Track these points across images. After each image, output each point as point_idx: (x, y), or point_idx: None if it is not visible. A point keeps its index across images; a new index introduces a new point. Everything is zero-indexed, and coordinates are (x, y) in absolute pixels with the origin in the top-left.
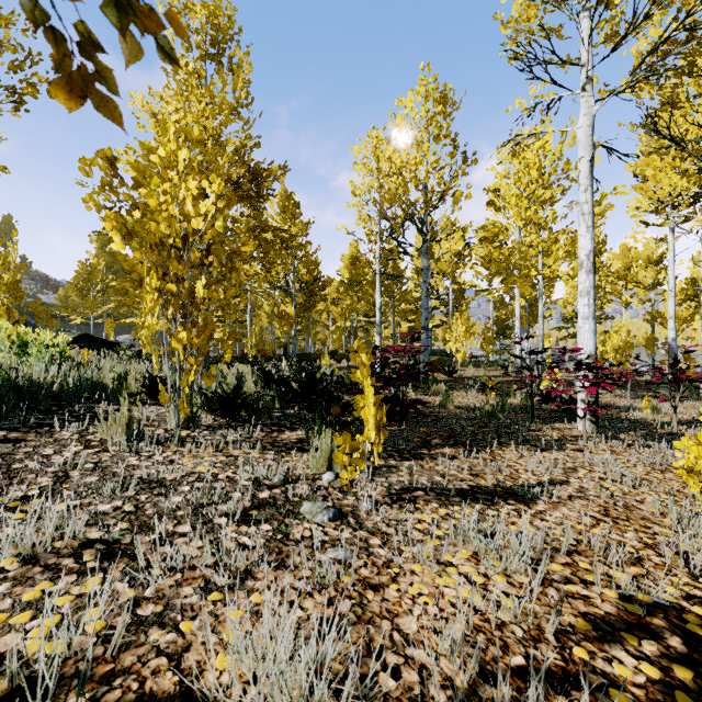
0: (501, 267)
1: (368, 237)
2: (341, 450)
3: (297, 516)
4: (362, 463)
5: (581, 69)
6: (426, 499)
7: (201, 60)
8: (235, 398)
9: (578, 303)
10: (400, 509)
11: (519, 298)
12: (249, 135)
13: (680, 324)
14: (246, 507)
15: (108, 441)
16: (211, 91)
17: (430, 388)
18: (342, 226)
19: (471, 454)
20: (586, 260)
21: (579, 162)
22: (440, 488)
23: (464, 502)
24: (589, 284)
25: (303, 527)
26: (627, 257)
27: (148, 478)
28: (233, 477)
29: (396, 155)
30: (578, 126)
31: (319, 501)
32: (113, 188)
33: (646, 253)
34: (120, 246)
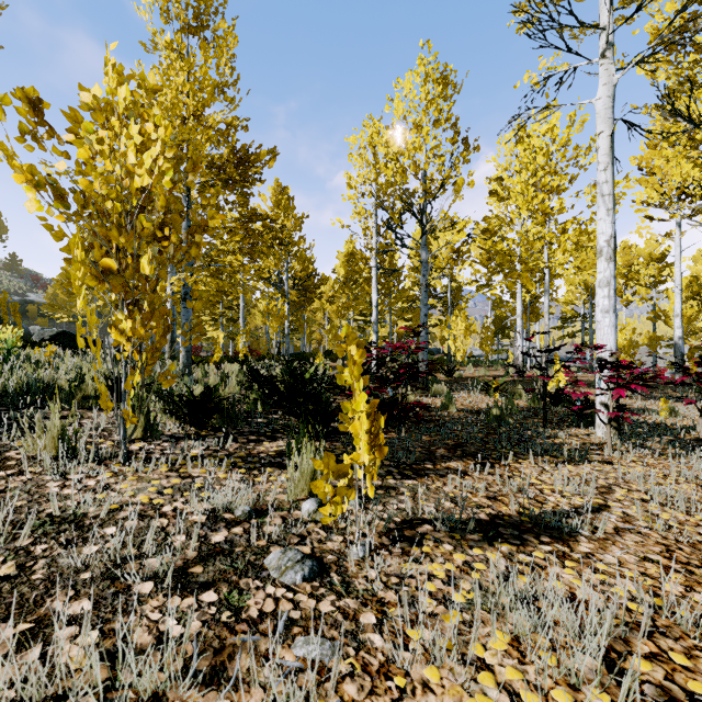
0: (505, 259)
1: (363, 231)
2: (323, 476)
3: (259, 572)
4: (352, 491)
5: (601, 34)
6: (435, 538)
7: (182, 33)
8: (205, 402)
9: (597, 294)
10: (403, 556)
11: (524, 294)
12: (236, 118)
13: (685, 322)
14: (187, 560)
15: (22, 461)
16: (191, 64)
17: (430, 389)
18: (337, 220)
19: (483, 469)
20: (606, 246)
21: (598, 138)
22: (453, 521)
23: (485, 542)
24: (609, 273)
25: (264, 593)
26: (628, 255)
27: (61, 515)
28: (181, 510)
29: (393, 139)
30: (597, 98)
31: (291, 549)
32: (37, 138)
33: (648, 251)
34: (36, 206)
